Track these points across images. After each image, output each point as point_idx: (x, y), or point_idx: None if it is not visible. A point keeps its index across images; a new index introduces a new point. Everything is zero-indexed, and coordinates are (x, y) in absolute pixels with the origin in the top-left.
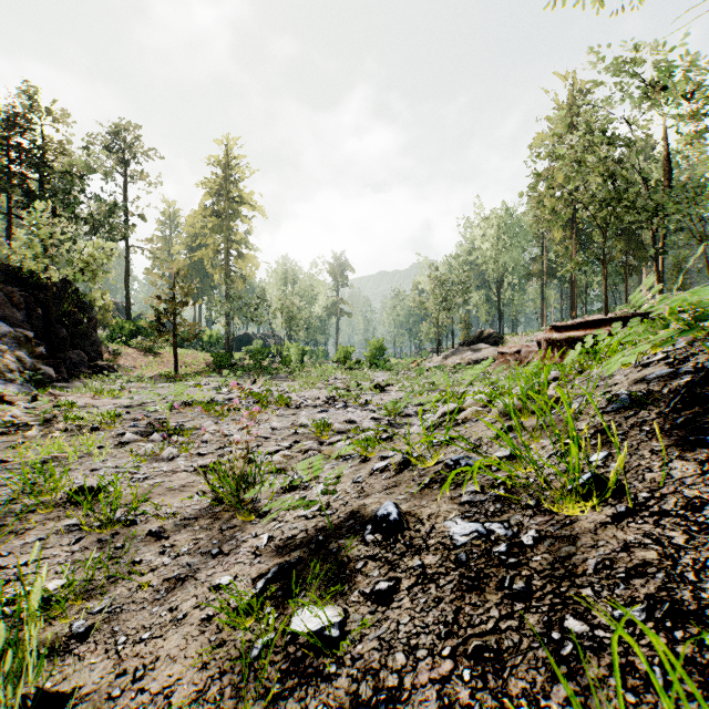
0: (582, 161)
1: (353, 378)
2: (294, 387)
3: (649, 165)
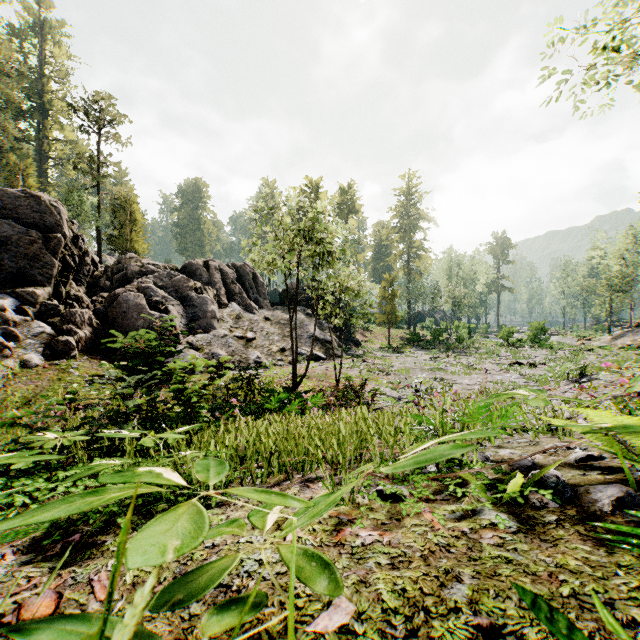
0: None
1: (515, 356)
2: (475, 361)
3: None
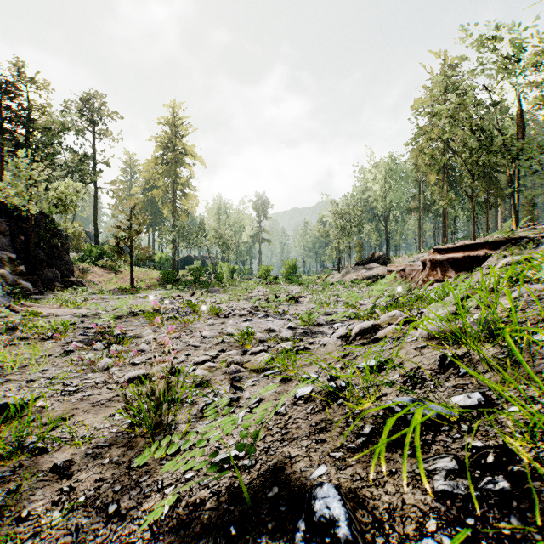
0: (454, 118)
1: (273, 291)
2: (224, 298)
3: (505, 123)
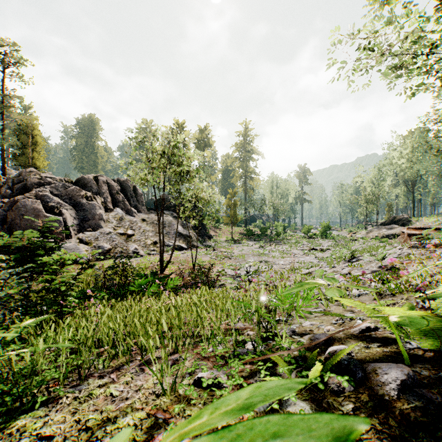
0: None
1: (312, 244)
2: (288, 248)
3: None
